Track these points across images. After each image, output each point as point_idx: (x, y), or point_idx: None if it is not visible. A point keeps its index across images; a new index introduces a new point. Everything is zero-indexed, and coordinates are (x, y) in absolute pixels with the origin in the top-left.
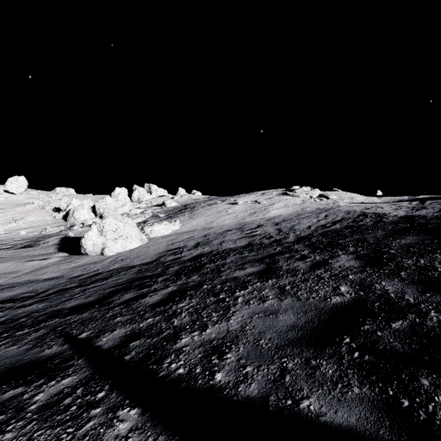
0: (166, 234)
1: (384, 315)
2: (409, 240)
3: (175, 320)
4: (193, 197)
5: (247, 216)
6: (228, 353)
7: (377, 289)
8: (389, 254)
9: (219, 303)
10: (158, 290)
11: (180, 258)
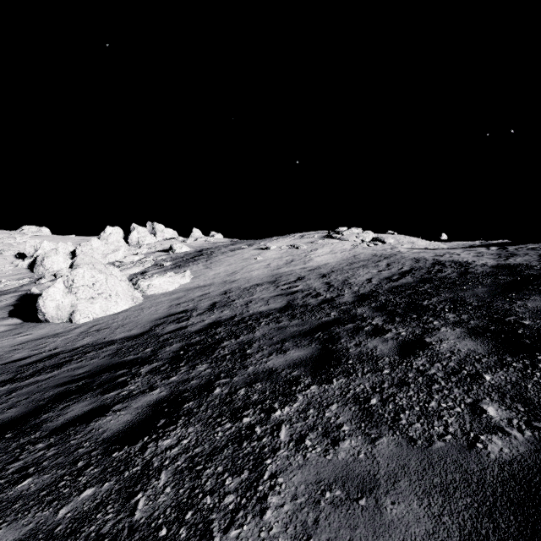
0: (170, 290)
1: None
2: (540, 303)
3: (140, 497)
4: (211, 240)
5: (283, 264)
6: None
7: None
8: (526, 328)
9: (241, 442)
10: (133, 396)
11: (185, 327)
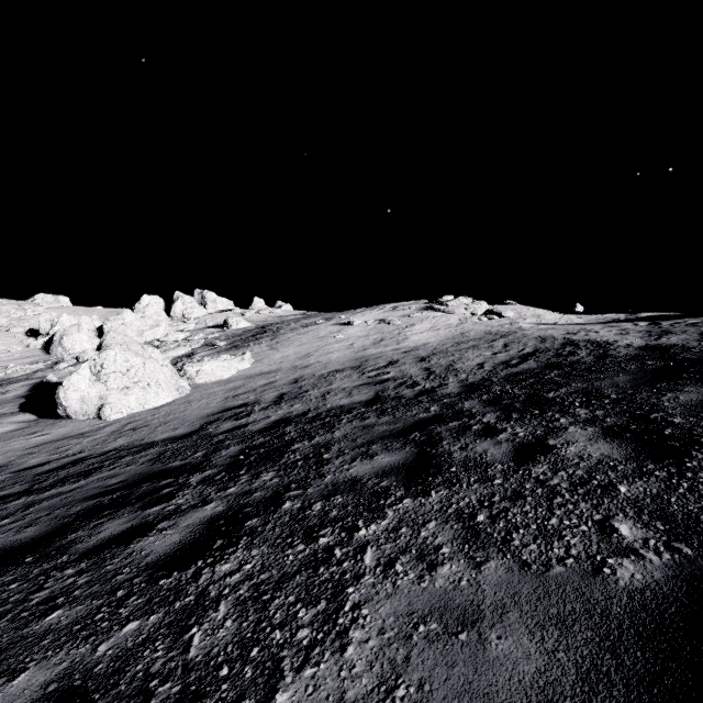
0: (225, 378)
1: None
2: (696, 395)
3: (196, 632)
4: (277, 313)
5: (370, 344)
6: None
7: None
8: (675, 427)
9: (317, 567)
10: (182, 512)
11: (245, 425)
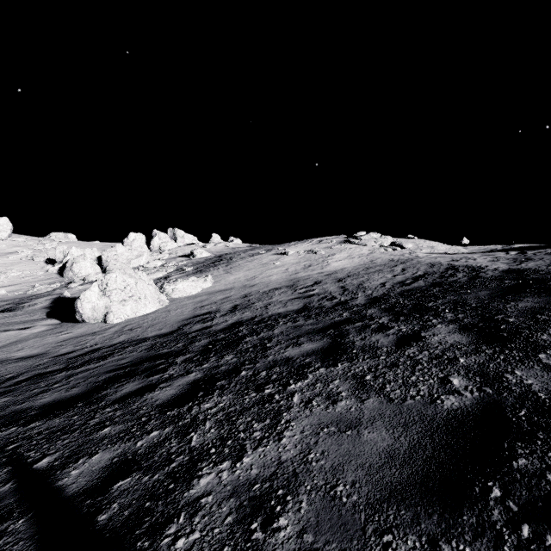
0: (193, 294)
1: (543, 436)
2: (530, 304)
3: (194, 435)
4: (230, 245)
5: (300, 269)
6: (281, 514)
7: (513, 384)
8: (508, 324)
9: (264, 404)
10: (174, 378)
11: (210, 326)
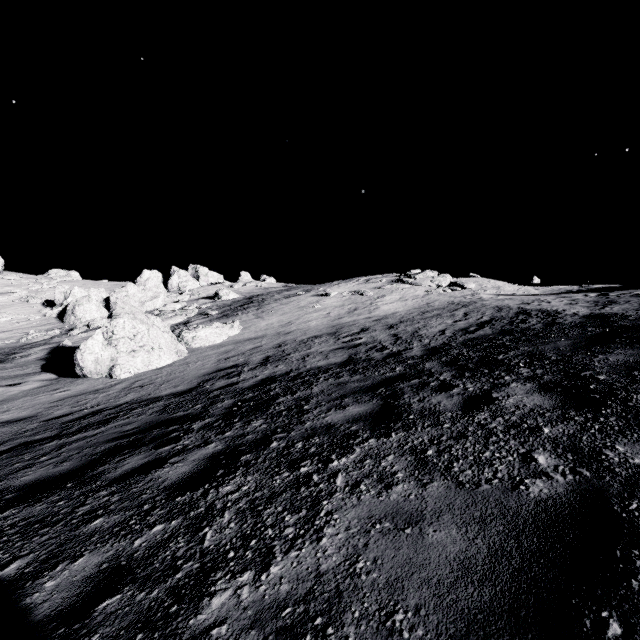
0: (218, 343)
1: None
2: (622, 357)
3: (208, 531)
4: (262, 285)
5: (345, 313)
6: None
7: (616, 464)
8: (599, 383)
9: (299, 487)
10: (188, 450)
11: (236, 383)
